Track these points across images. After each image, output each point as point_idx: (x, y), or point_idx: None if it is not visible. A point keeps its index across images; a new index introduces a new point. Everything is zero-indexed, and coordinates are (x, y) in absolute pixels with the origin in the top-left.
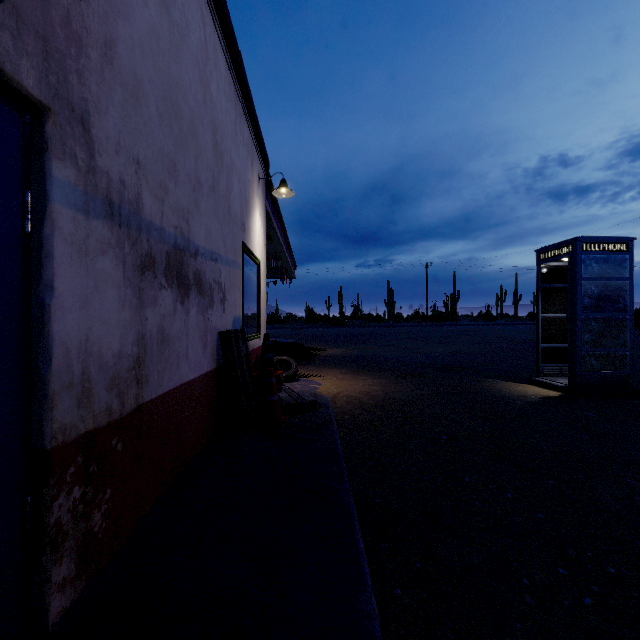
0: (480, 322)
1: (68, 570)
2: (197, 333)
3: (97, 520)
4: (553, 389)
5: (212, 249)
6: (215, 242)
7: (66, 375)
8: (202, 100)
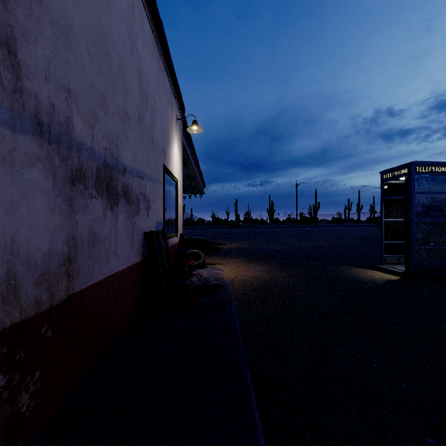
0: (334, 224)
1: None
2: (125, 234)
3: (24, 401)
4: (393, 274)
5: (138, 168)
6: (141, 163)
7: None
8: (129, 51)
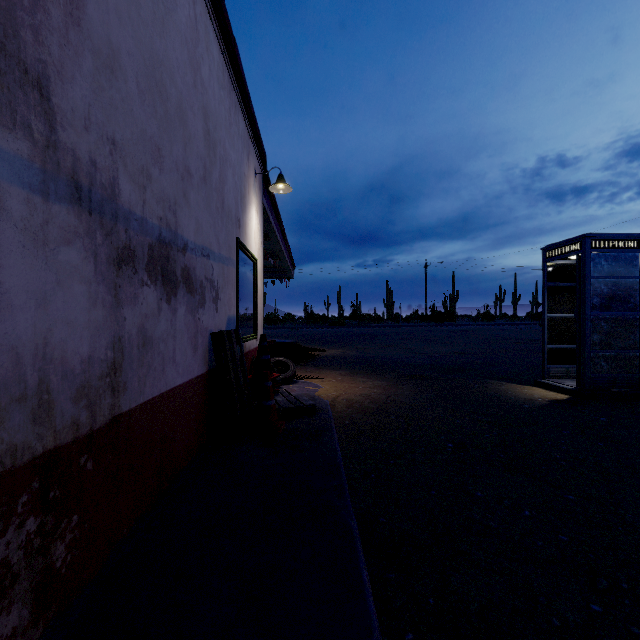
0: (479, 322)
1: (19, 618)
2: (186, 334)
3: (59, 553)
4: (560, 392)
5: (203, 244)
6: (207, 237)
7: (16, 386)
8: (192, 83)
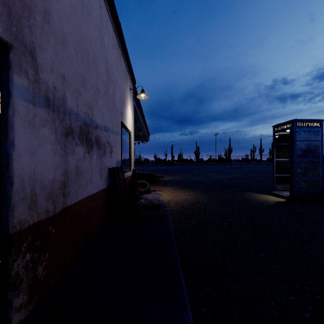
0: (243, 163)
1: (23, 299)
2: (97, 169)
3: (40, 271)
4: (281, 197)
5: (105, 125)
6: (106, 121)
7: (22, 192)
8: (99, 46)
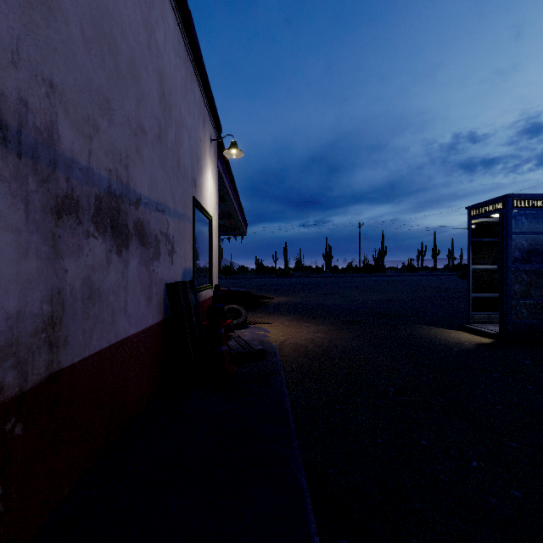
0: (405, 273)
1: None
2: (139, 285)
3: None
4: (484, 336)
5: (158, 200)
6: (162, 193)
7: None
8: (145, 44)
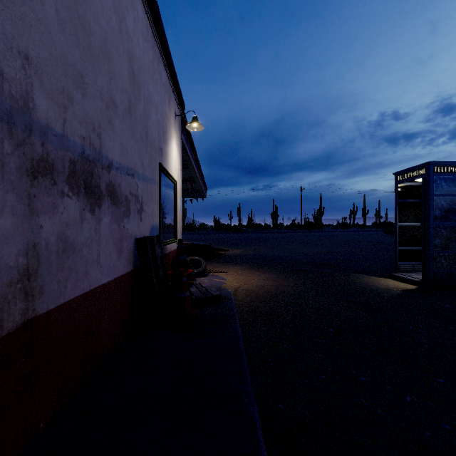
0: (339, 229)
1: None
2: (111, 240)
3: None
4: (409, 283)
5: (128, 165)
6: (131, 159)
7: None
8: (117, 28)
